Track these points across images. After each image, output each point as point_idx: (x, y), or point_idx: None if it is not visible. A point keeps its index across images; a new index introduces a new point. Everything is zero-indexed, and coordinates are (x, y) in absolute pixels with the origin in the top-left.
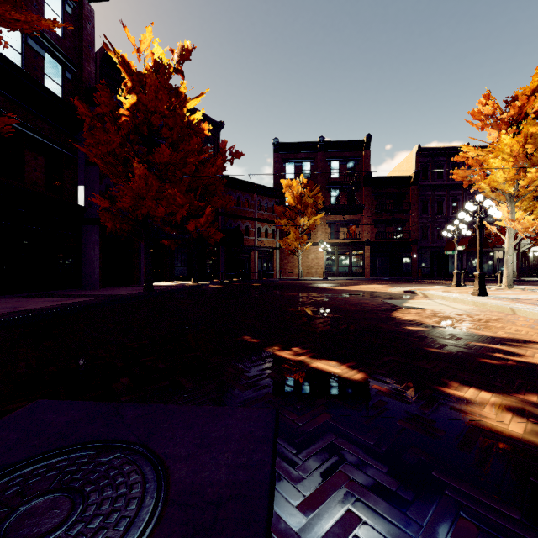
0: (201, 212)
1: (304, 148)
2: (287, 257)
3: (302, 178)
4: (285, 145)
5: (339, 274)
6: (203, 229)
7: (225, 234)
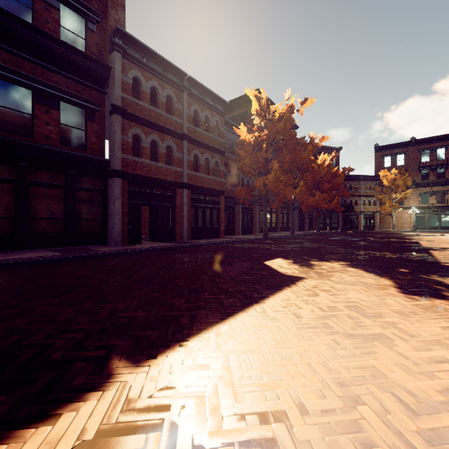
0: (332, 198)
1: (398, 146)
2: (384, 217)
3: (393, 171)
4: (383, 147)
5: (428, 228)
6: (334, 206)
7: (344, 207)
